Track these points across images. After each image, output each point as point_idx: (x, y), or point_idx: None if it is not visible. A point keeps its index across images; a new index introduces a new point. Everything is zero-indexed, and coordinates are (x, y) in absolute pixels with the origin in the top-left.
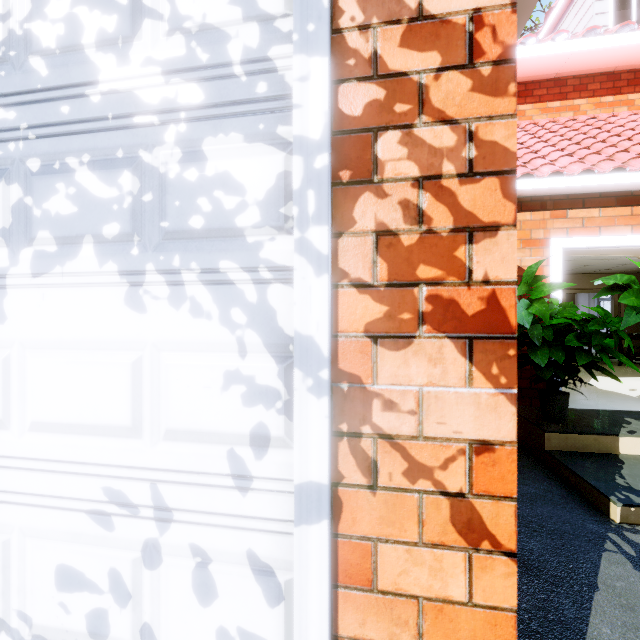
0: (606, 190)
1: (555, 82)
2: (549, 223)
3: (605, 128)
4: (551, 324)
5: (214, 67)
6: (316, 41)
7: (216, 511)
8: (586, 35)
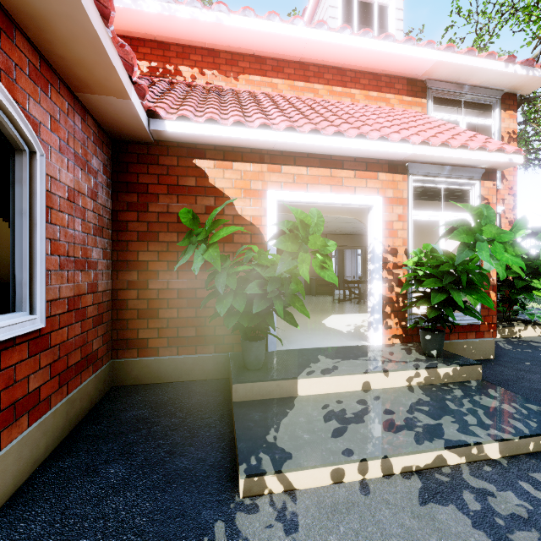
0: (311, 151)
1: (300, 65)
2: (267, 176)
3: (329, 108)
4: (250, 271)
5: None
6: None
7: None
8: (320, 30)
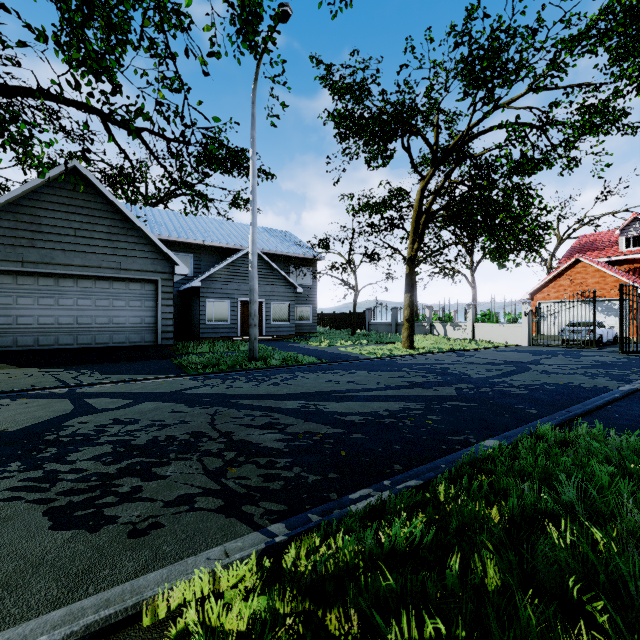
0: None
1: None
2: None
3: None
4: None
5: None
6: (627, 308)
7: None
8: None
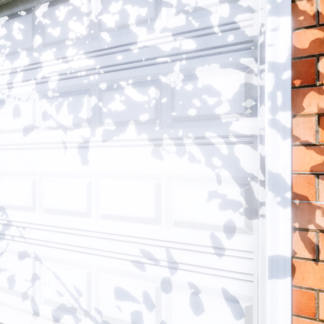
0: None
1: None
2: None
3: None
4: None
5: (202, 29)
6: (282, 8)
7: (203, 265)
8: None
